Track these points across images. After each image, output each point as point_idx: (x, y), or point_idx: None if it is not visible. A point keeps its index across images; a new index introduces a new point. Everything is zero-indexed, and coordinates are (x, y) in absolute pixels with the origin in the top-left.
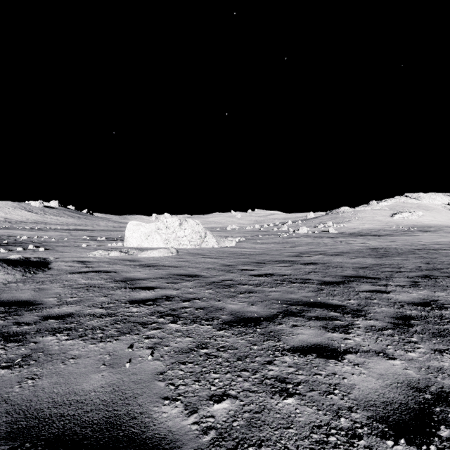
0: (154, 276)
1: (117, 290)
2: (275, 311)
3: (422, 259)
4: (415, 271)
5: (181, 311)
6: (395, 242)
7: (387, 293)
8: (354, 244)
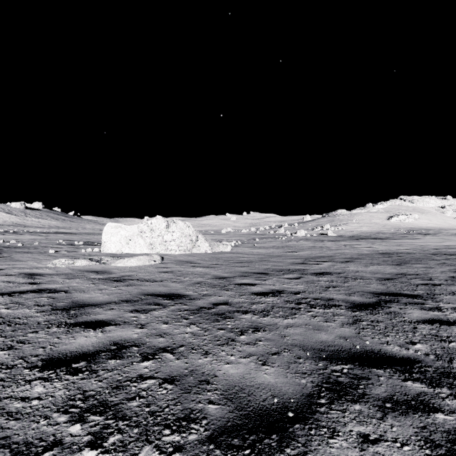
0: (117, 298)
1: (41, 331)
2: (310, 384)
3: (448, 266)
4: (453, 283)
5: (131, 390)
6: (403, 246)
7: (455, 325)
8: (360, 248)
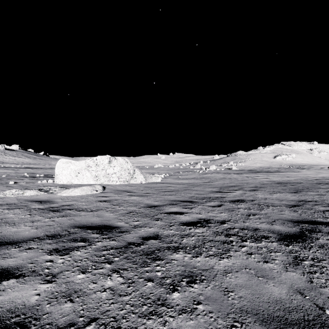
0: (44, 233)
1: None
2: None
3: None
4: None
5: None
6: (290, 177)
7: None
8: (260, 179)
